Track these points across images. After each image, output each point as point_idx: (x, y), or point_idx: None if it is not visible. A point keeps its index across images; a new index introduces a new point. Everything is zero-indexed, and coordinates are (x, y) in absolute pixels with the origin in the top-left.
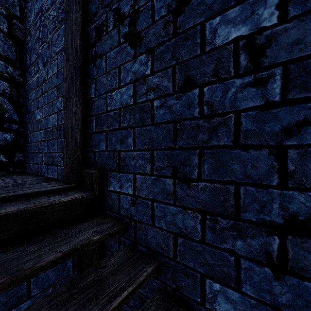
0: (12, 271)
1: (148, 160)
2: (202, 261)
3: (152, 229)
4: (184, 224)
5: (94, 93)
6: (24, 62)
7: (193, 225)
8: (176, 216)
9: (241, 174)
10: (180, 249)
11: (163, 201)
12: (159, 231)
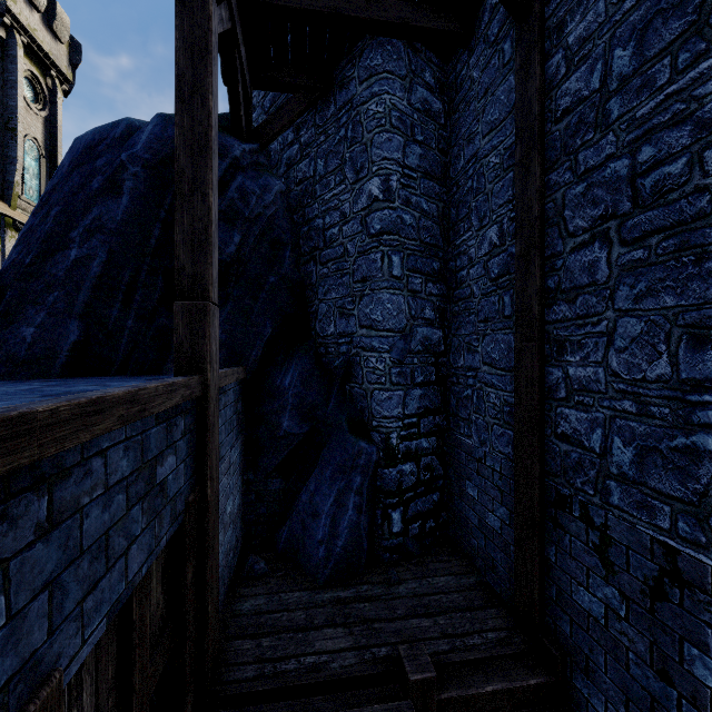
0: None
1: (622, 702)
2: None
3: None
4: None
5: (553, 558)
6: (447, 400)
7: None
8: None
9: None
10: None
11: None
12: None
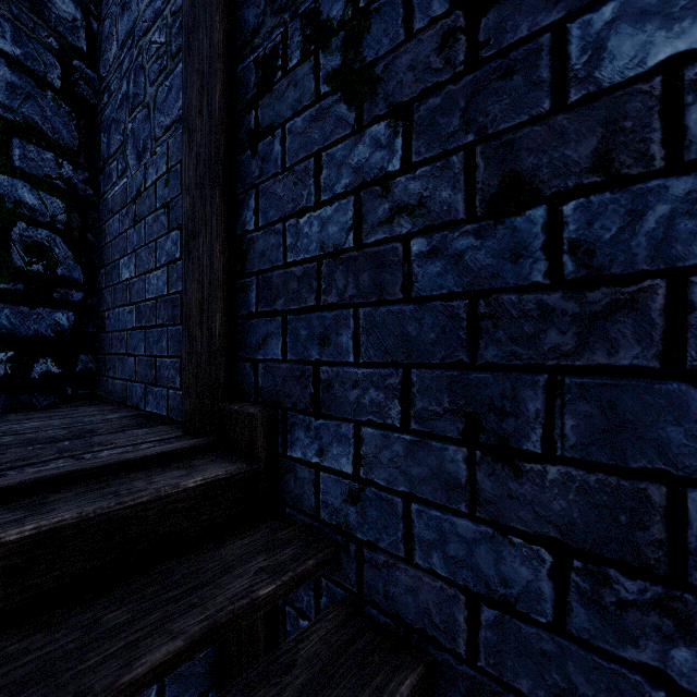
0: (64, 696)
1: (395, 392)
2: (557, 683)
3: (406, 570)
4: (502, 573)
5: (253, 220)
6: (96, 153)
7: (529, 578)
8: (475, 548)
9: (689, 454)
10: (487, 637)
11: (438, 502)
12: (425, 578)
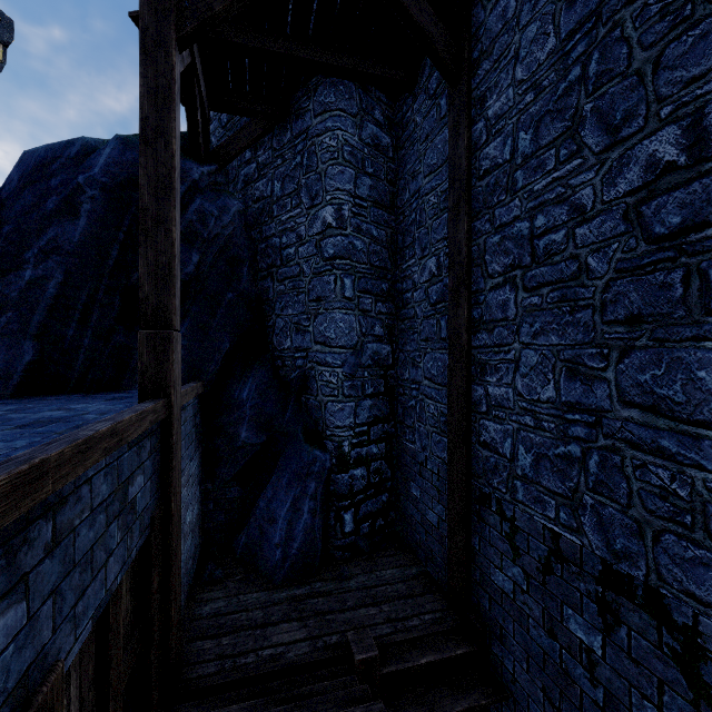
0: (442, 709)
1: (524, 659)
2: None
3: None
4: None
5: (477, 546)
6: (395, 409)
7: None
8: None
9: None
10: None
11: (536, 703)
12: None
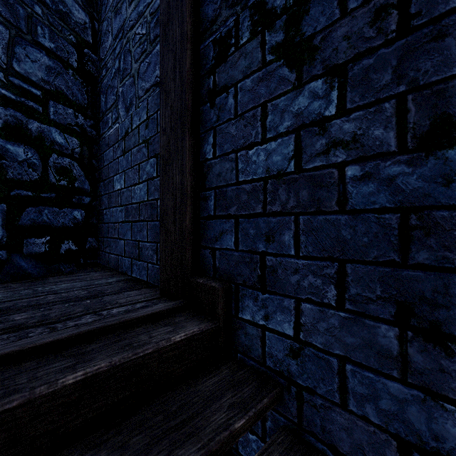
0: None
1: (331, 279)
2: None
3: (341, 413)
4: (433, 430)
5: (211, 151)
6: (97, 108)
7: None
8: (406, 406)
9: None
10: None
11: (370, 366)
12: (359, 422)
